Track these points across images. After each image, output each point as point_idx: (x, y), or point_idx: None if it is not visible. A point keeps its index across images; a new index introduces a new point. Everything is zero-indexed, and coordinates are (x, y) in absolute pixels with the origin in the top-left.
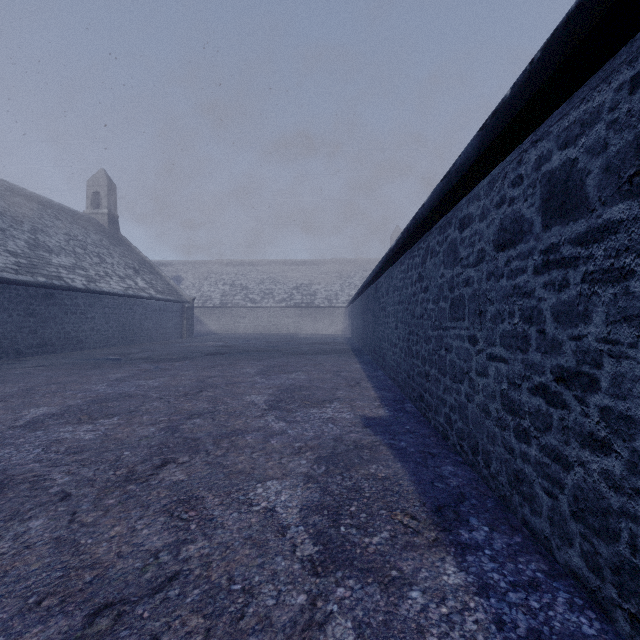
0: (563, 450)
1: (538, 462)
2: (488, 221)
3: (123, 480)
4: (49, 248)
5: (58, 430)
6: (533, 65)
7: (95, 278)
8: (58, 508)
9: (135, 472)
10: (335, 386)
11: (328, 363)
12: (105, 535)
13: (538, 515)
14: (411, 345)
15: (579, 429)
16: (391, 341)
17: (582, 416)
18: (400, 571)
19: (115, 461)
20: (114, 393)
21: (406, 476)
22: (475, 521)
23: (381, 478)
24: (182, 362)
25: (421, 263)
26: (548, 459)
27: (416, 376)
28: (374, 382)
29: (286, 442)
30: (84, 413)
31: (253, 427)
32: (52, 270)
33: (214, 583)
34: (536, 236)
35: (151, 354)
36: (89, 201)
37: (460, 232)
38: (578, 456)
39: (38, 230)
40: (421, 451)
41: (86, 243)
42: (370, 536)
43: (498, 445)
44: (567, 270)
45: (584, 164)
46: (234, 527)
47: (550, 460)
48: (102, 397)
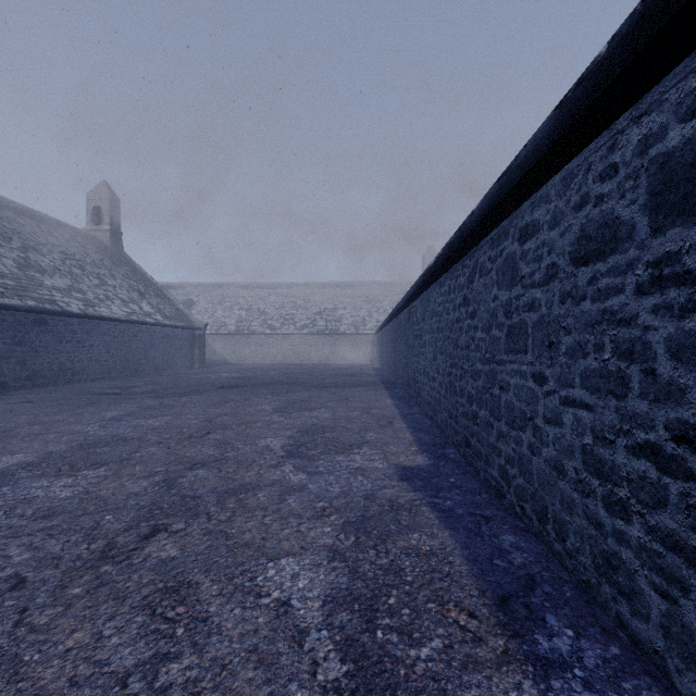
0: (688, 538)
1: (643, 547)
2: (562, 228)
3: (97, 557)
4: (41, 268)
5: (30, 485)
6: (648, 2)
7: (94, 302)
8: (5, 602)
9: (115, 545)
10: (364, 426)
11: (355, 398)
12: (59, 647)
13: (643, 619)
14: (454, 380)
15: None
16: (428, 374)
17: None
18: None
19: (92, 529)
20: (106, 436)
21: (457, 550)
22: (554, 620)
23: (425, 553)
24: (190, 397)
25: (467, 284)
26: (661, 546)
27: (460, 417)
28: (409, 421)
29: (306, 501)
30: (66, 462)
31: (267, 480)
32: (44, 293)
33: None
34: (640, 243)
35: (156, 387)
36: (89, 216)
37: (521, 244)
38: None
39: (29, 248)
40: (472, 513)
41: (85, 263)
42: (417, 646)
43: (578, 515)
44: (695, 288)
45: None
46: (235, 632)
47: (664, 548)
48: (91, 441)
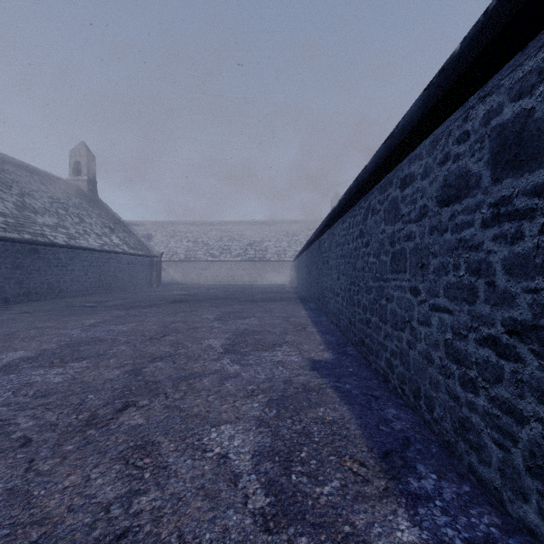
0: (516, 403)
1: (487, 413)
2: (431, 178)
3: (84, 424)
4: (35, 209)
5: (30, 373)
6: (487, 15)
7: (75, 235)
8: (17, 455)
9: (96, 416)
10: (284, 331)
11: (278, 310)
12: (59, 485)
13: (487, 465)
14: (352, 295)
15: (536, 384)
16: (333, 291)
17: (540, 371)
18: (353, 526)
19: (79, 404)
20: (86, 337)
21: (352, 419)
22: (422, 468)
23: (329, 421)
24: (150, 309)
25: (362, 221)
26: (499, 411)
27: (357, 322)
28: (318, 327)
29: (240, 385)
30: (57, 357)
31: (210, 370)
32: (37, 228)
33: (163, 542)
34: (484, 190)
35: (123, 302)
36: (71, 169)
37: (401, 190)
38: (535, 411)
39: (25, 194)
40: (365, 394)
41: (68, 205)
42: (321, 485)
43: (442, 392)
44: (521, 222)
45: (542, 113)
46: (187, 476)
47: (501, 412)
48: (75, 341)
